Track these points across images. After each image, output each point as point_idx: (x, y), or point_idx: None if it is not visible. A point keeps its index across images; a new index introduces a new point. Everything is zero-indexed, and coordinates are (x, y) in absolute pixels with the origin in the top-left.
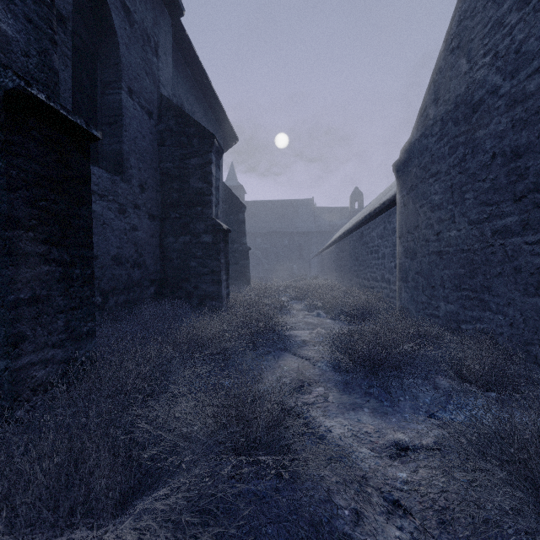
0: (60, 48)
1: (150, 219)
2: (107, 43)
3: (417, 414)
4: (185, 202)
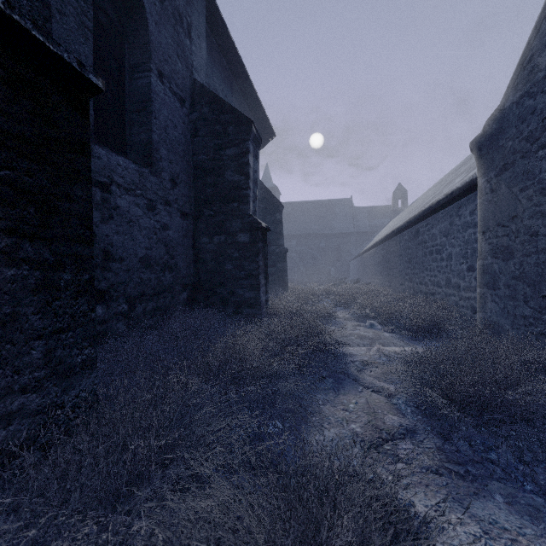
0: (79, 18)
1: (182, 217)
2: (135, 21)
3: None
4: (219, 197)
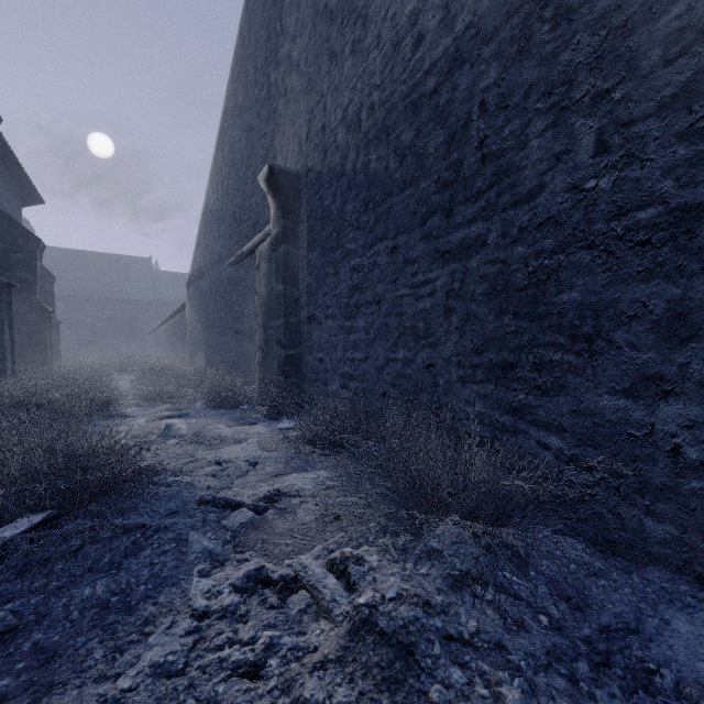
0: None
1: None
2: None
3: None
4: None
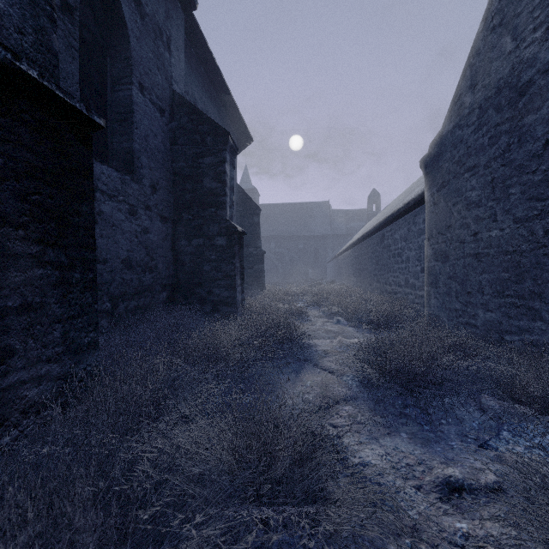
0: (67, 39)
1: (162, 221)
2: (117, 36)
3: (465, 442)
4: (198, 203)
